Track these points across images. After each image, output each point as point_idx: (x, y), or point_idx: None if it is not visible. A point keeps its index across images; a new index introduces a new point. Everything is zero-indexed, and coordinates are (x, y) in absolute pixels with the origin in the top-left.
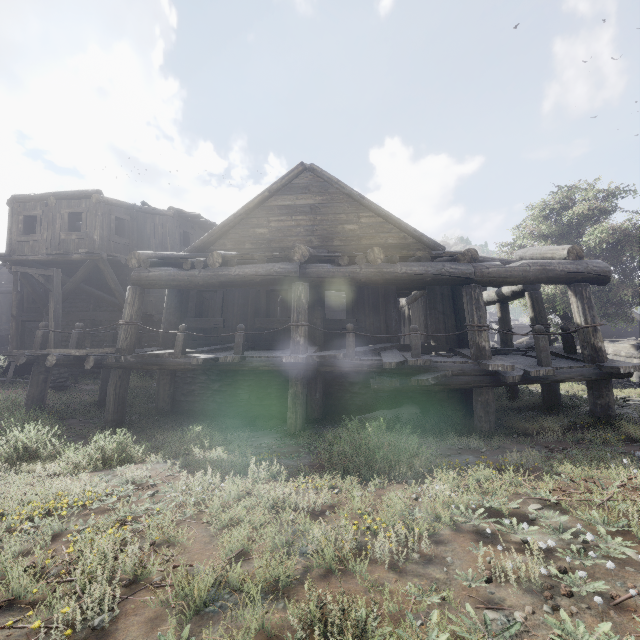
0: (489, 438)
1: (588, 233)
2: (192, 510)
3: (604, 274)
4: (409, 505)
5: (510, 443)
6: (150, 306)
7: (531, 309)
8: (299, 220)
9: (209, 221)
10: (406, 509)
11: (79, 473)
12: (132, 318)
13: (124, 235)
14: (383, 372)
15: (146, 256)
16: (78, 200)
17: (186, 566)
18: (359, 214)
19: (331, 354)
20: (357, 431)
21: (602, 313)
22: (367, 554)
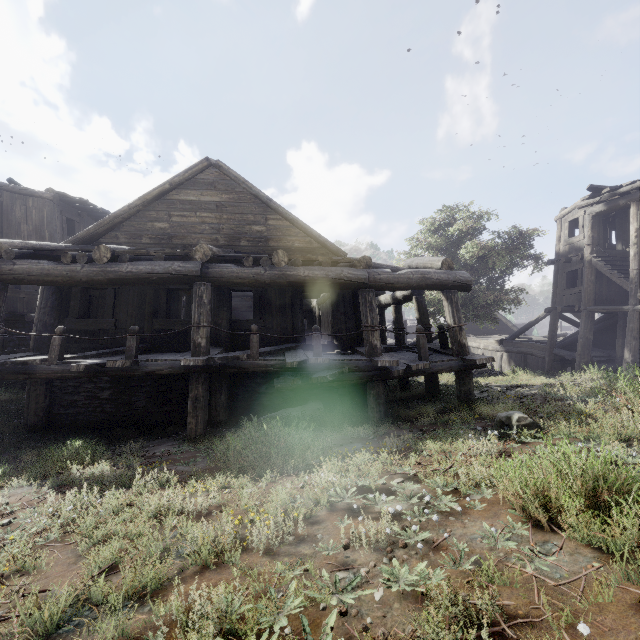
0: (379, 426)
1: (464, 247)
2: (58, 532)
3: (467, 283)
4: (294, 494)
5: (394, 429)
6: (20, 304)
7: (417, 311)
8: (204, 217)
9: (101, 209)
10: (288, 498)
11: None
12: None
13: None
14: (286, 371)
15: (10, 245)
16: None
17: (40, 592)
18: (267, 216)
19: (234, 355)
20: (254, 430)
21: (474, 315)
22: (246, 545)
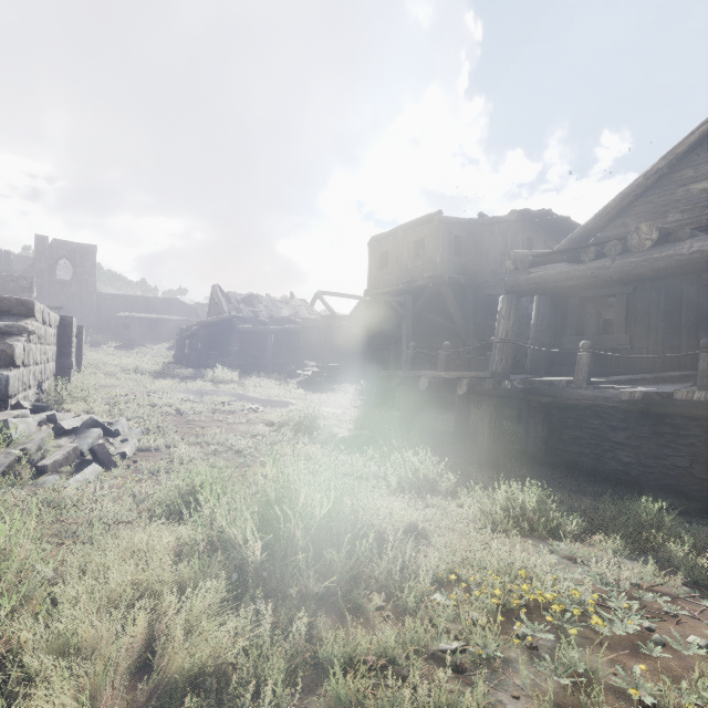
0: None
1: None
2: None
3: None
4: None
5: None
6: (488, 330)
7: None
8: None
9: (560, 217)
10: None
11: (500, 531)
12: (507, 335)
13: (461, 254)
14: None
15: (522, 255)
16: (421, 226)
17: None
18: None
19: None
20: None
21: None
22: None
